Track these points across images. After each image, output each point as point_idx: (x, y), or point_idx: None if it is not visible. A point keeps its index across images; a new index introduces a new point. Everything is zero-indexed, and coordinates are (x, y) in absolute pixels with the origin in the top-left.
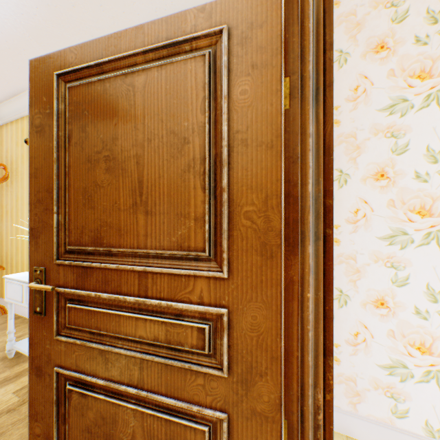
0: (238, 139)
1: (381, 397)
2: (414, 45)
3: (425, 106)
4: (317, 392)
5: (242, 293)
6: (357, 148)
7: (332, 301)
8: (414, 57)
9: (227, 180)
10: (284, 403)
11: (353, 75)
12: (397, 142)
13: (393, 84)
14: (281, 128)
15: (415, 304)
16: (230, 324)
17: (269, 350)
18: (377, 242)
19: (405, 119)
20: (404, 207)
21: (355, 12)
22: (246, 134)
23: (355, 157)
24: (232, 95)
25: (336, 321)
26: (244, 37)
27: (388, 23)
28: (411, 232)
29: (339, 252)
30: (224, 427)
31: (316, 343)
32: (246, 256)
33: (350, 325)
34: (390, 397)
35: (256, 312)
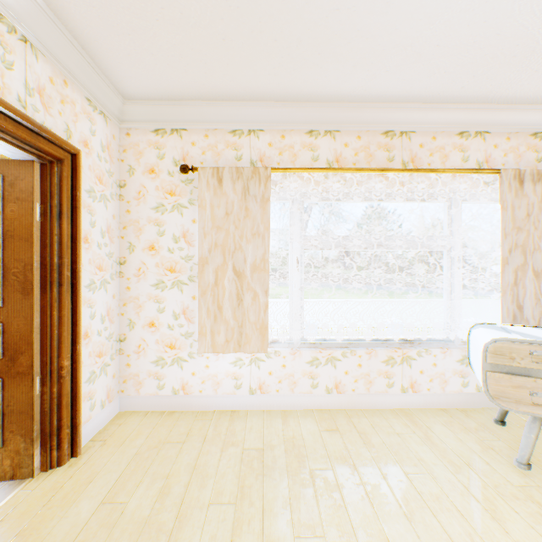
0: (10, 235)
1: (153, 381)
2: (168, 175)
3: (173, 211)
4: (62, 360)
5: (12, 314)
6: (140, 230)
7: (78, 316)
8: (168, 182)
9: (3, 255)
10: (41, 368)
11: (138, 184)
12: (160, 229)
13: (159, 195)
14: (34, 232)
15: (169, 322)
16: (5, 331)
17: (28, 340)
18: (150, 288)
19: (164, 216)
20: (164, 267)
21: (139, 145)
22: (15, 232)
23: (139, 235)
24: (6, 211)
25: (129, 340)
26: (14, 183)
27: (156, 158)
28: (167, 282)
29: (130, 295)
30: (0, 385)
31: (61, 336)
32: (15, 294)
33: (136, 341)
34: (157, 379)
35: (21, 322)
